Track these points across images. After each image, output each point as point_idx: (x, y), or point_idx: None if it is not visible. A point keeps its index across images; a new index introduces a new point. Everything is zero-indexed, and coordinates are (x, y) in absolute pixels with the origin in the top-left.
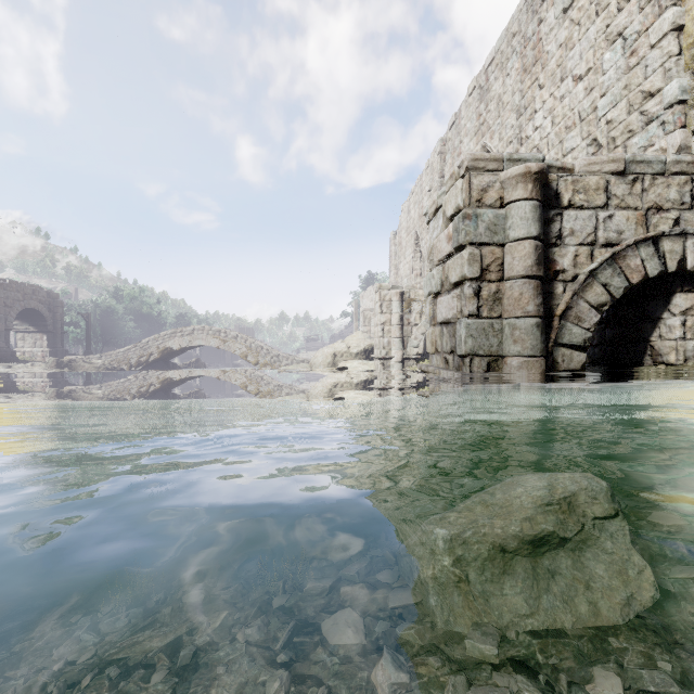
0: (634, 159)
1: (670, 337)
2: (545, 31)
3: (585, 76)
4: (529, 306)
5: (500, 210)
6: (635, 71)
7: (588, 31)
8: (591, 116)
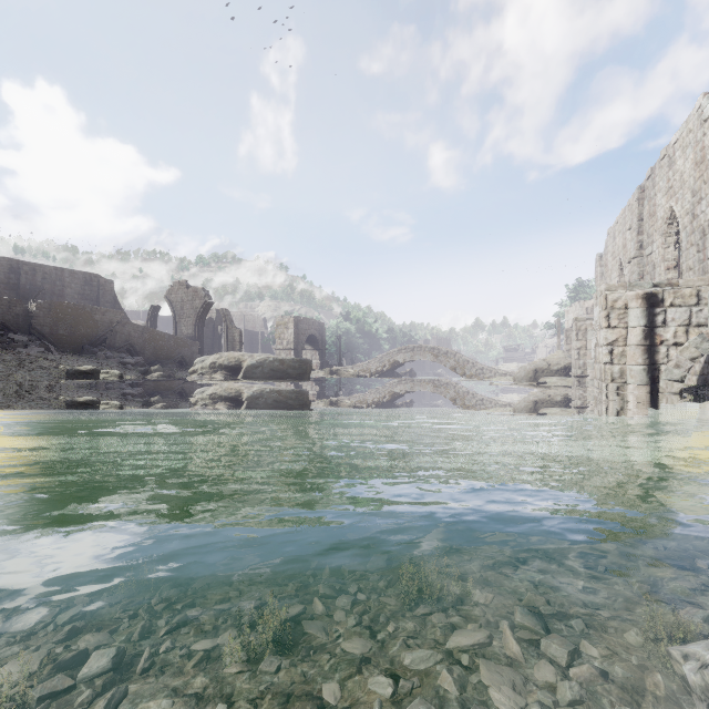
0: None
1: None
2: (707, 144)
3: None
4: (639, 360)
5: (624, 311)
6: None
7: None
8: None
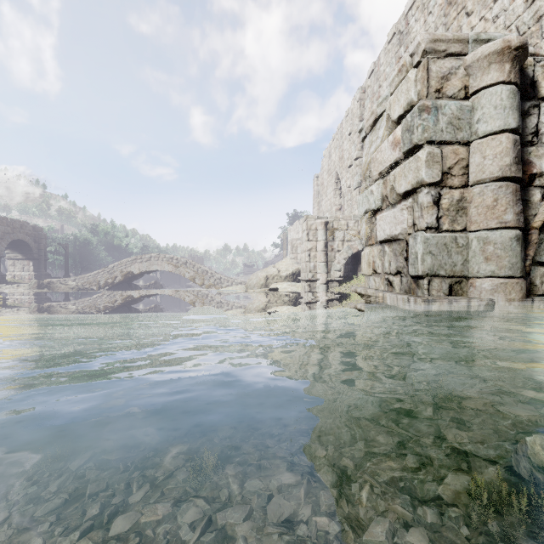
0: None
1: None
2: None
3: None
4: (507, 214)
5: (465, 101)
6: None
7: None
8: (533, 28)
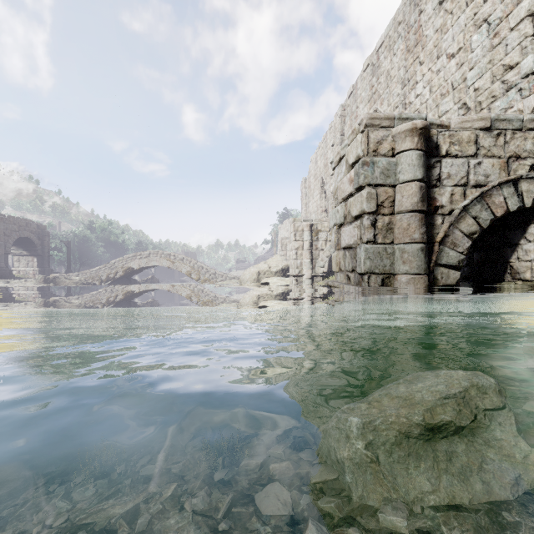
0: (498, 118)
1: (526, 259)
2: (425, 20)
3: (456, 54)
4: (415, 234)
5: (392, 159)
6: (498, 49)
7: (459, 19)
8: (461, 85)
